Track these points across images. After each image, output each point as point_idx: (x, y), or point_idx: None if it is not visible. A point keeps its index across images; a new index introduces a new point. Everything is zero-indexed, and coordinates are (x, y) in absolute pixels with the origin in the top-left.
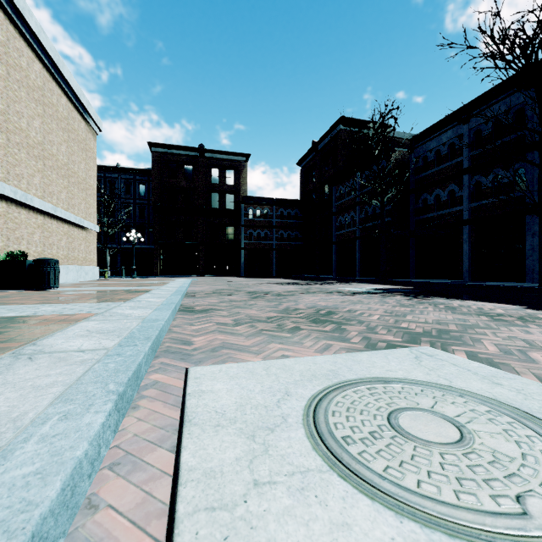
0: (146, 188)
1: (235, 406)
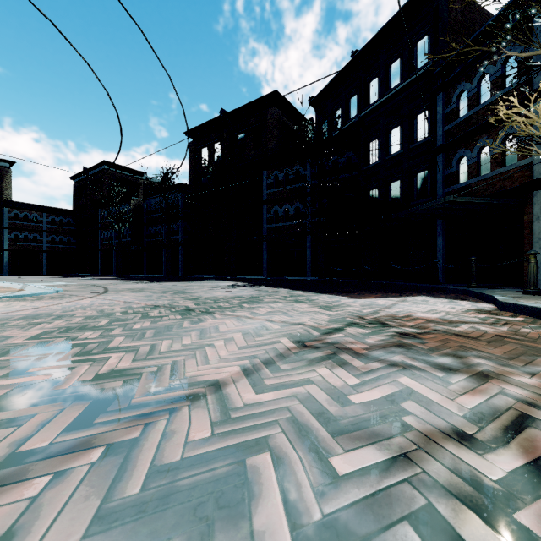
0: None
1: None
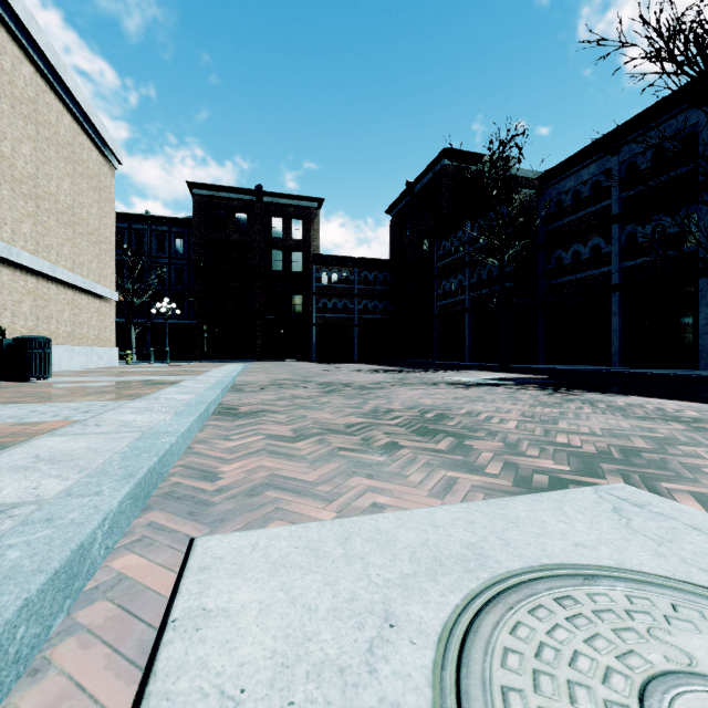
0: (184, 243)
1: (269, 667)
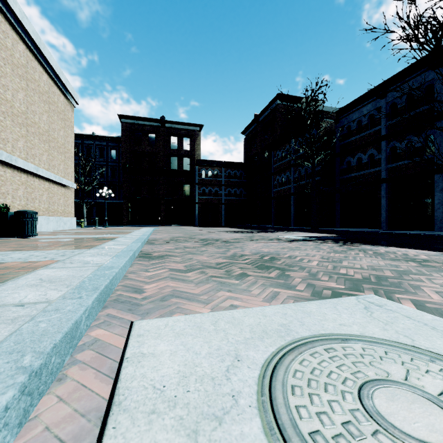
0: (116, 153)
1: (177, 377)
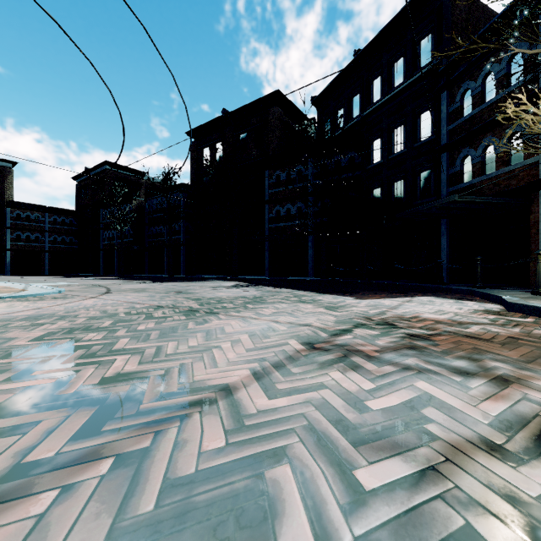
0: None
1: None
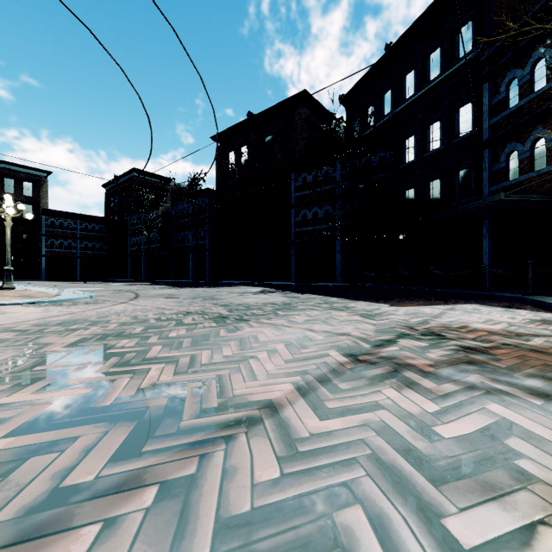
0: None
1: None
